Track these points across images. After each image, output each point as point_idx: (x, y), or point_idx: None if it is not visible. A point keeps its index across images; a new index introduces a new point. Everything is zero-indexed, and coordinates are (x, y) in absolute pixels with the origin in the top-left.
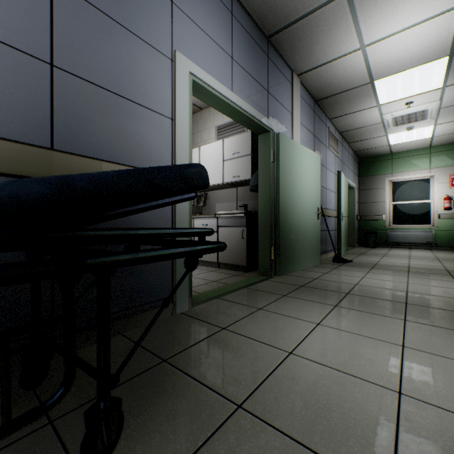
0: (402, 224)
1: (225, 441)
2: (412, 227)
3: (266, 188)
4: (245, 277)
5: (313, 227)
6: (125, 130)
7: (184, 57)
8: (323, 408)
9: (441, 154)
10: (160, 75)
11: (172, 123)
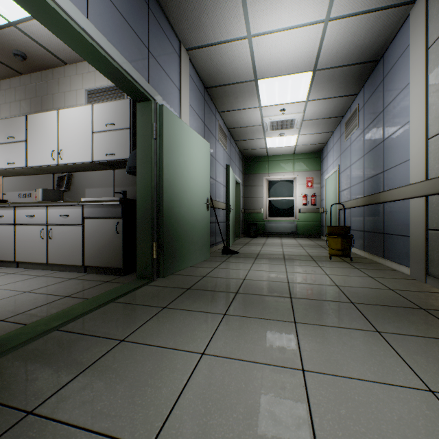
0: (275, 217)
1: None
2: (282, 219)
3: (147, 170)
4: (118, 284)
5: (203, 219)
6: None
7: None
8: None
9: (301, 161)
10: None
11: None
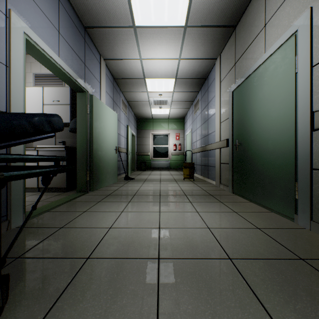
0: (157, 157)
1: (85, 273)
2: (161, 159)
3: (83, 131)
4: (66, 195)
5: (113, 158)
6: None
7: (19, 18)
8: (131, 243)
9: (173, 123)
10: None
11: (7, 69)
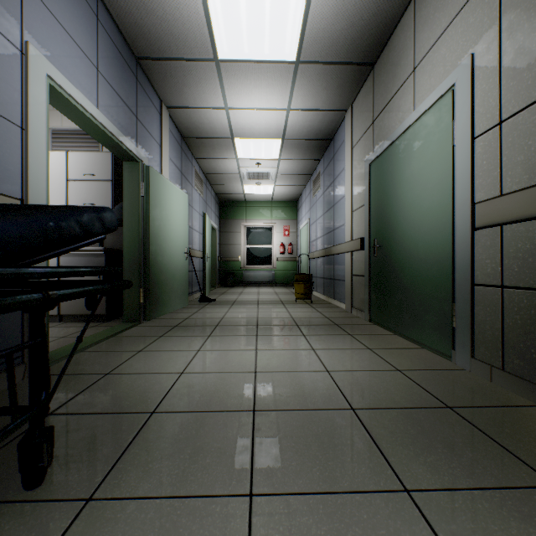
0: (254, 265)
1: (151, 431)
2: (260, 268)
3: (134, 224)
4: (107, 327)
5: (182, 267)
6: None
7: (40, 54)
8: (214, 393)
9: (279, 209)
10: (5, 67)
11: (23, 132)
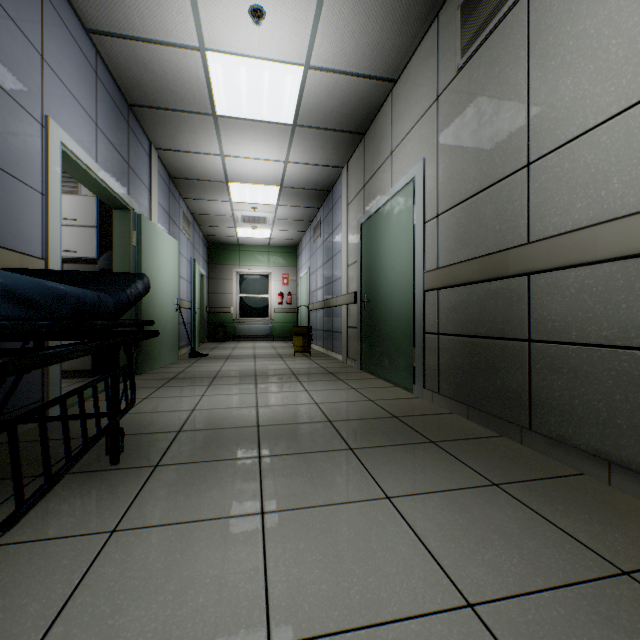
0: (248, 317)
1: (183, 439)
2: (256, 320)
3: None
4: None
5: (172, 320)
6: (0, 205)
7: (57, 125)
8: (225, 419)
9: (277, 255)
10: (32, 142)
11: (43, 198)
